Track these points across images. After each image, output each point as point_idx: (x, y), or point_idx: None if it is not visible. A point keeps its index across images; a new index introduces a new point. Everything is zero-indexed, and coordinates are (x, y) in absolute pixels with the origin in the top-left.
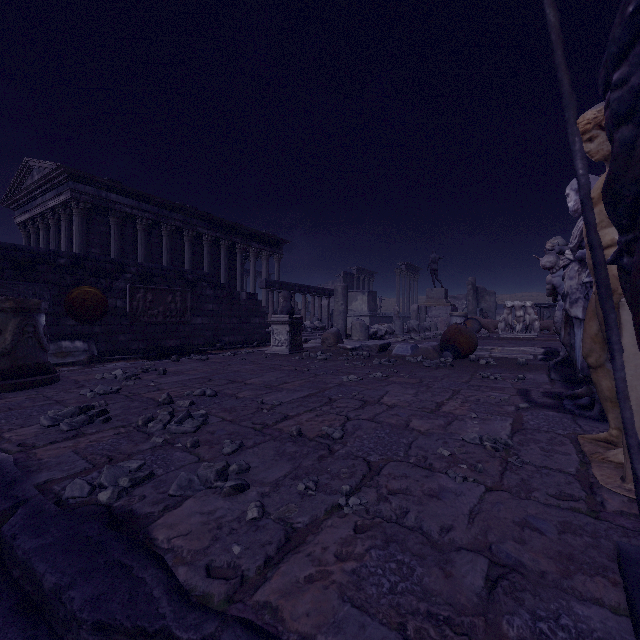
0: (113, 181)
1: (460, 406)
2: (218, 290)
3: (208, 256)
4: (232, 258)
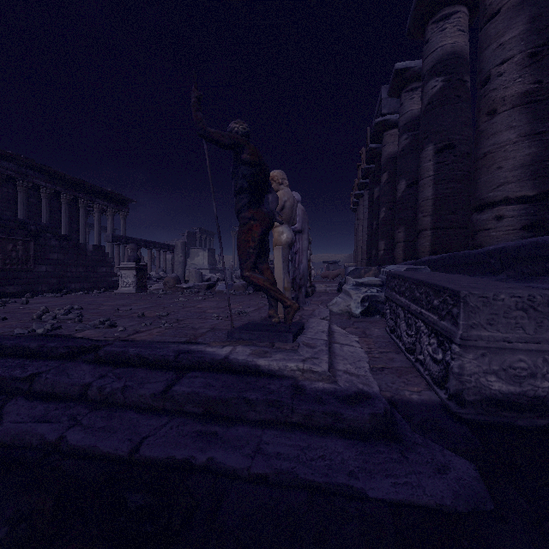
0: None
1: (237, 306)
2: (64, 241)
3: (47, 208)
4: (74, 212)
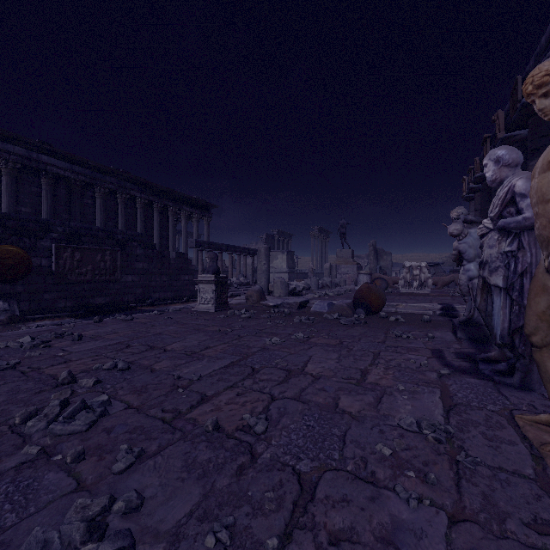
0: (44, 143)
1: (384, 374)
2: (148, 250)
3: (141, 217)
4: (164, 220)
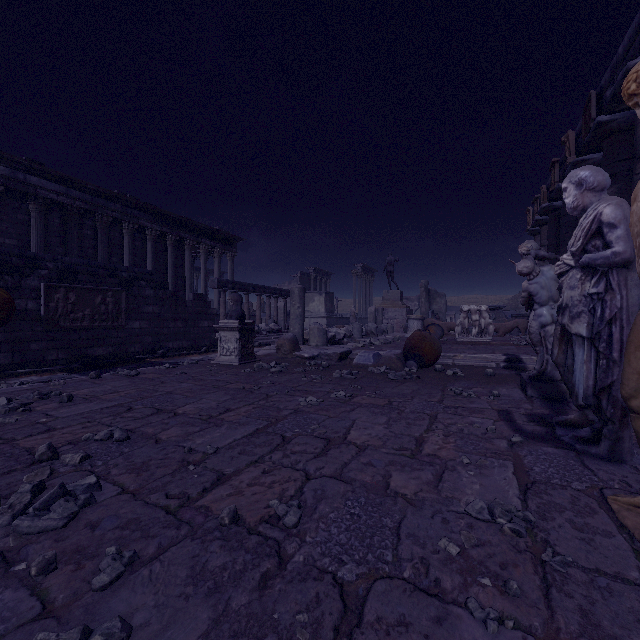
0: (33, 162)
1: (444, 443)
2: (160, 290)
3: (152, 252)
4: (180, 255)
